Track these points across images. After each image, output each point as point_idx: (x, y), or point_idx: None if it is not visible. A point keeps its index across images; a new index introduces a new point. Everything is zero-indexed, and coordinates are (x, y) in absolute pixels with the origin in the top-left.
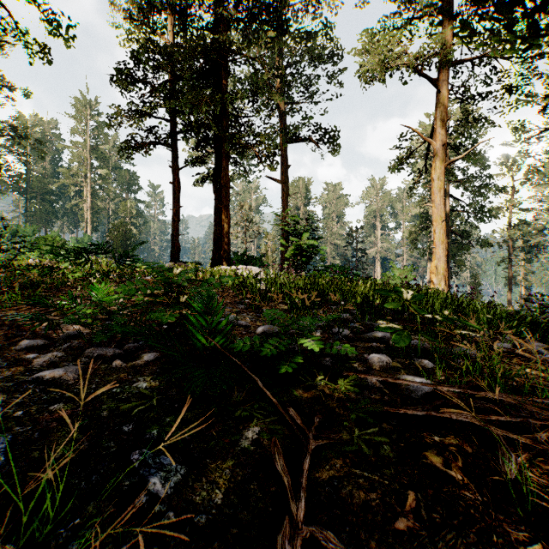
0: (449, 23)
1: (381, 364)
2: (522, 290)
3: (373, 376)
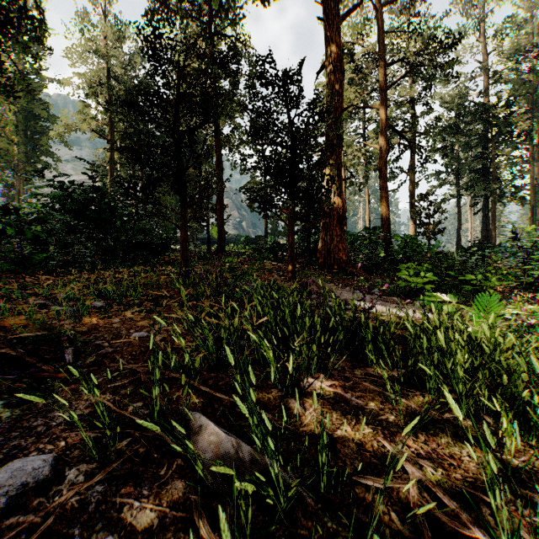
0: None
1: None
2: None
3: None
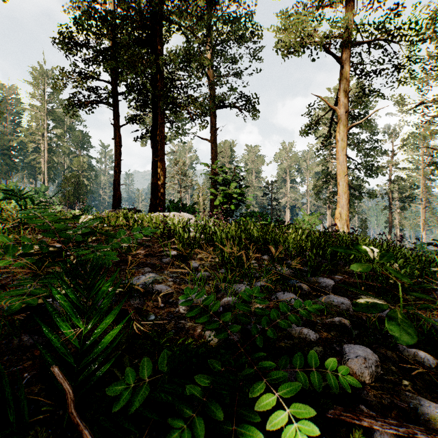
0: (351, 10)
1: (370, 371)
2: (398, 231)
3: (383, 419)
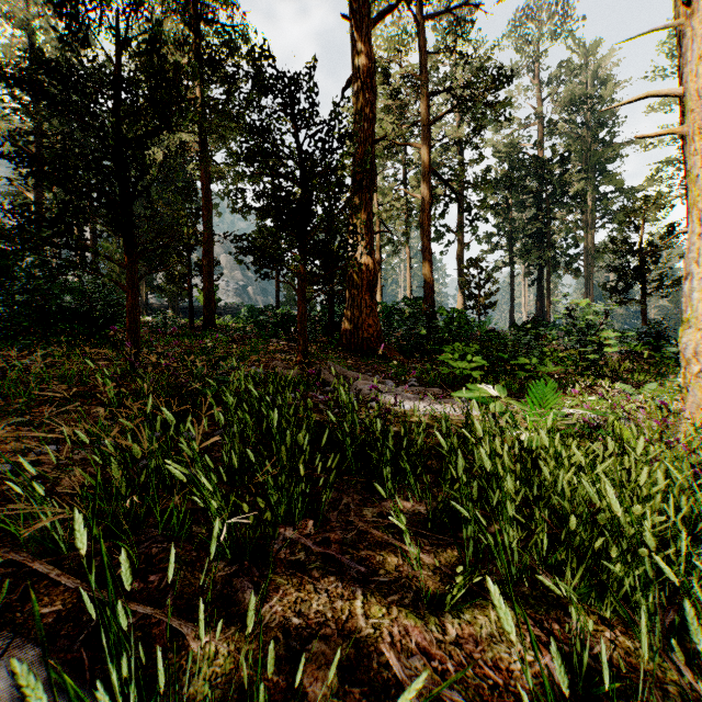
0: None
1: None
2: None
3: None
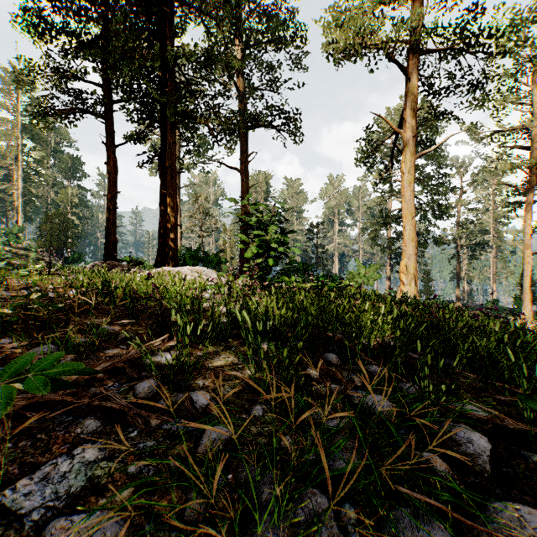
0: (420, 6)
1: None
2: (466, 284)
3: None
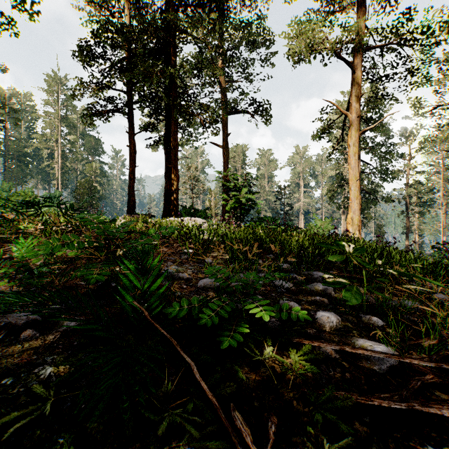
0: (362, 15)
1: (331, 324)
2: (417, 237)
3: (327, 343)
